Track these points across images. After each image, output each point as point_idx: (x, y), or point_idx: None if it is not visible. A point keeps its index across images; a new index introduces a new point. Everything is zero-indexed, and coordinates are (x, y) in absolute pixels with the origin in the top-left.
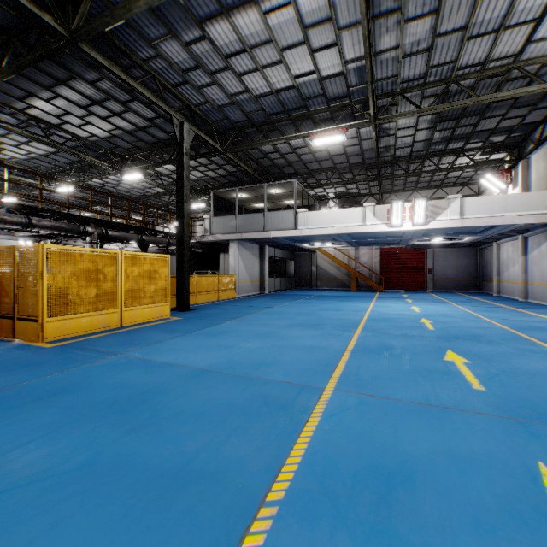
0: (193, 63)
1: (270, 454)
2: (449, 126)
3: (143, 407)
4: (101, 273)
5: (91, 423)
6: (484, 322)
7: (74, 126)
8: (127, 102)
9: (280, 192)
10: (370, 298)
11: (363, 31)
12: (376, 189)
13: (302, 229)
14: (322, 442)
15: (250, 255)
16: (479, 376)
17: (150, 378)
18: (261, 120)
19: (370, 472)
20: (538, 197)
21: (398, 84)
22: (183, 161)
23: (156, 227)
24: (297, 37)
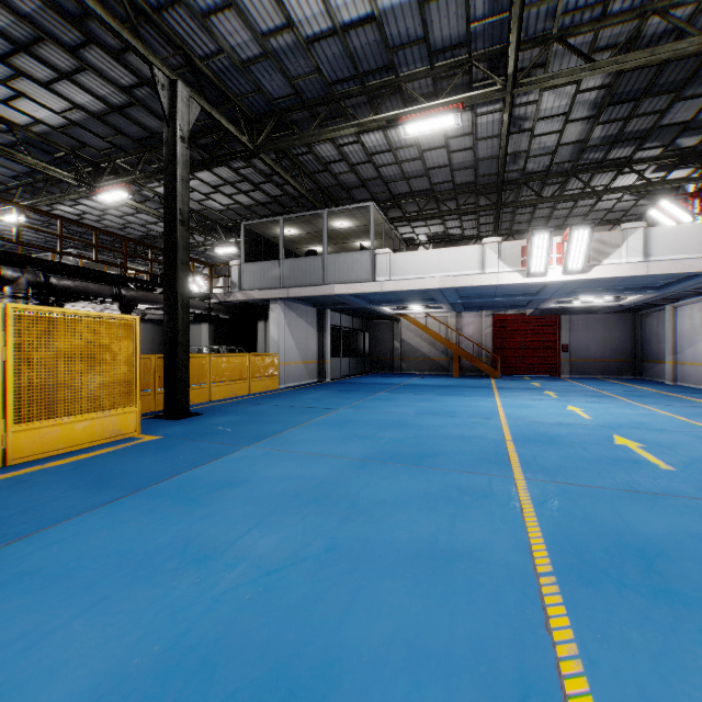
0: None
1: None
2: (619, 116)
3: None
4: None
5: None
6: None
7: None
8: (78, 46)
9: (349, 226)
10: (488, 390)
11: None
12: (488, 229)
13: (383, 281)
14: None
15: (303, 324)
16: None
17: None
18: (318, 96)
19: None
20: None
21: (557, 17)
22: (175, 151)
23: None
24: None
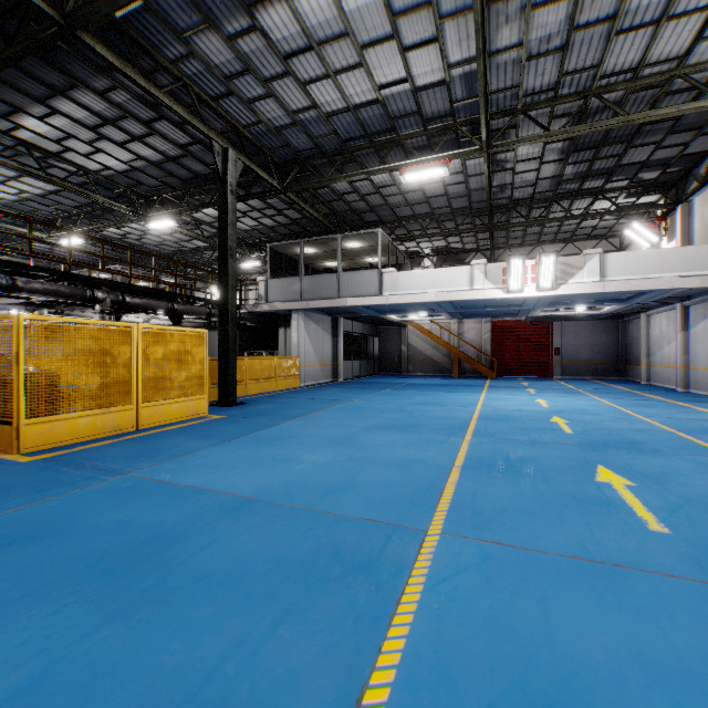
0: (240, 66)
1: (343, 662)
2: (585, 158)
3: (145, 566)
4: (108, 354)
5: (56, 599)
6: (638, 422)
7: (80, 155)
8: (151, 121)
9: (360, 246)
10: (479, 388)
11: (475, 17)
12: (486, 243)
13: (388, 295)
14: (429, 635)
15: (320, 331)
16: (654, 508)
17: (165, 513)
18: (334, 148)
19: (515, 701)
20: (705, 252)
21: (520, 98)
22: (227, 202)
23: (196, 293)
24: (383, 29)
